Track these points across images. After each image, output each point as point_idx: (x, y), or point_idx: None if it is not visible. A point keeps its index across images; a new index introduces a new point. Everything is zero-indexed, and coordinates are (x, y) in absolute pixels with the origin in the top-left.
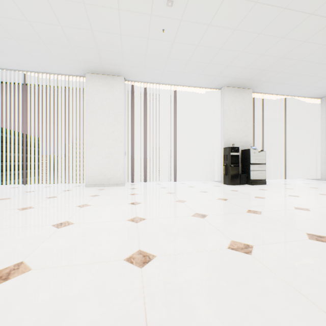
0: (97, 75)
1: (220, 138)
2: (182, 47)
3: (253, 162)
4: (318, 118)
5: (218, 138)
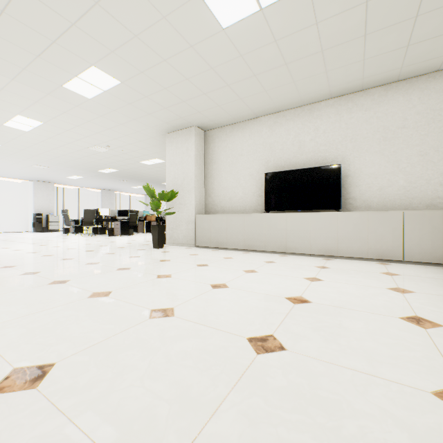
0: None
1: (33, 208)
2: (1, 172)
3: (51, 221)
4: (100, 199)
5: (32, 208)
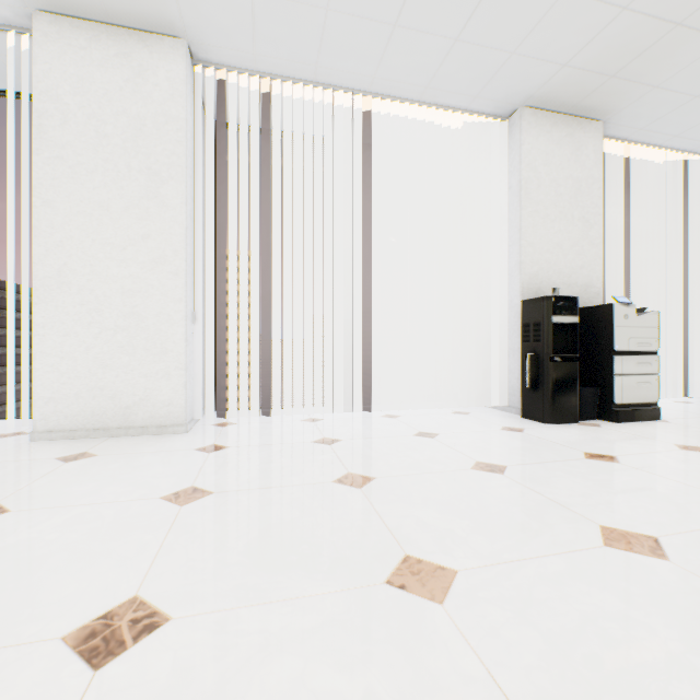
0: (79, 22)
1: (508, 273)
2: None
3: (622, 348)
4: None
5: (500, 274)
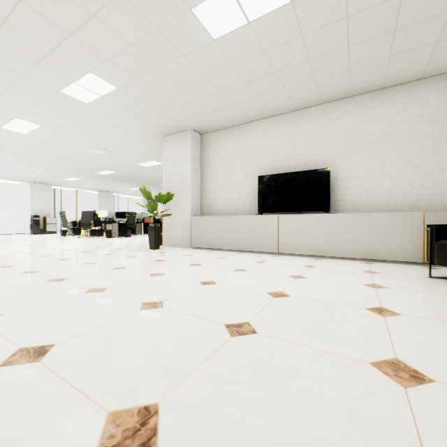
0: None
1: (31, 210)
2: None
3: (49, 223)
4: (98, 201)
5: (30, 209)
